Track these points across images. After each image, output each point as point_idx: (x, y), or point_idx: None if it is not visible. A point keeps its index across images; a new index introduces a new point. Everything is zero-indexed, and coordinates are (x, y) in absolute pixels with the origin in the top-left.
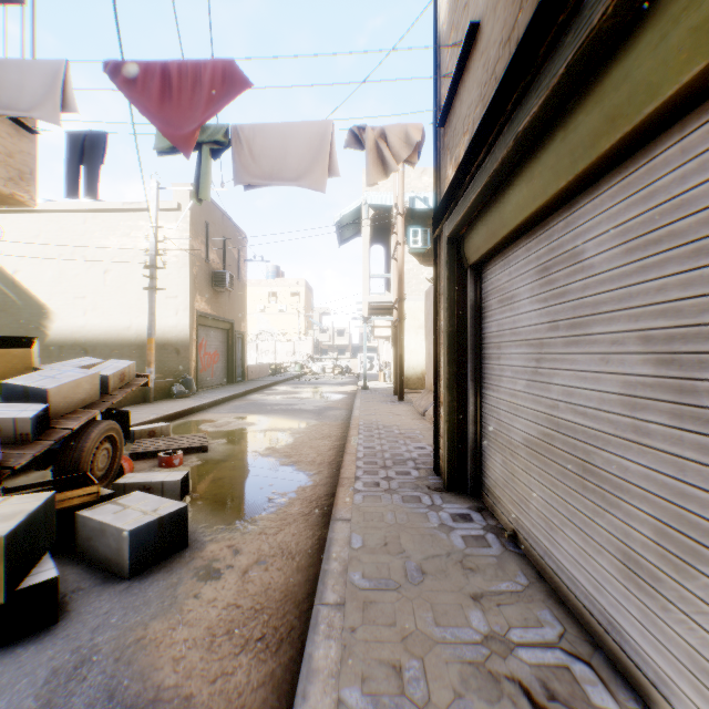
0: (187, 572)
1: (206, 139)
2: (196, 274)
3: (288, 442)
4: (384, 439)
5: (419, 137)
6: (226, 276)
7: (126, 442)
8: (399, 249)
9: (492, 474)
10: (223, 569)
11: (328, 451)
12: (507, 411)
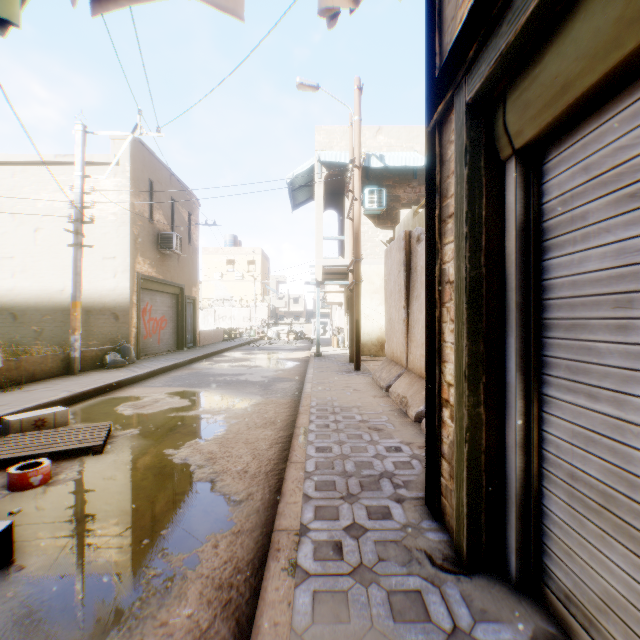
0: None
1: None
2: (138, 234)
3: (219, 433)
4: (343, 431)
5: None
6: (172, 237)
7: None
8: (355, 205)
9: (586, 575)
10: None
11: (268, 449)
12: None
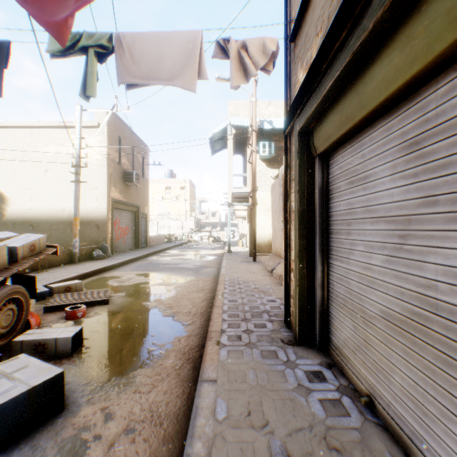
0: (53, 446)
1: (92, 43)
2: (111, 172)
3: (172, 295)
4: (244, 293)
5: (274, 48)
6: (133, 174)
7: (46, 296)
8: (253, 155)
9: (340, 335)
10: (90, 441)
11: (201, 302)
12: (360, 282)
